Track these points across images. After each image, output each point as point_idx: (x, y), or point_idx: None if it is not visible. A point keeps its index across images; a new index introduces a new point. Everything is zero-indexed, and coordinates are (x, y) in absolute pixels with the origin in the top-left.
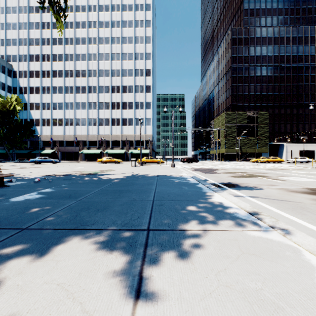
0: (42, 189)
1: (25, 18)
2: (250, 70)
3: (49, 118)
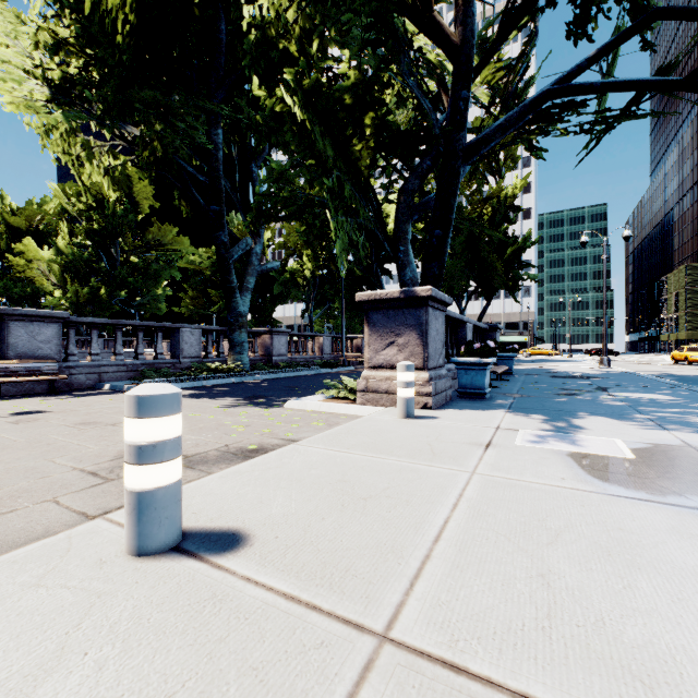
0: None
1: None
2: None
3: None
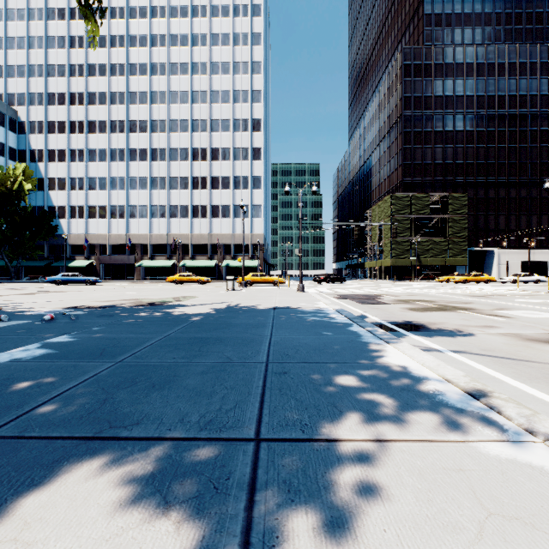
0: (53, 336)
1: (41, 29)
2: (434, 121)
3: (83, 205)
